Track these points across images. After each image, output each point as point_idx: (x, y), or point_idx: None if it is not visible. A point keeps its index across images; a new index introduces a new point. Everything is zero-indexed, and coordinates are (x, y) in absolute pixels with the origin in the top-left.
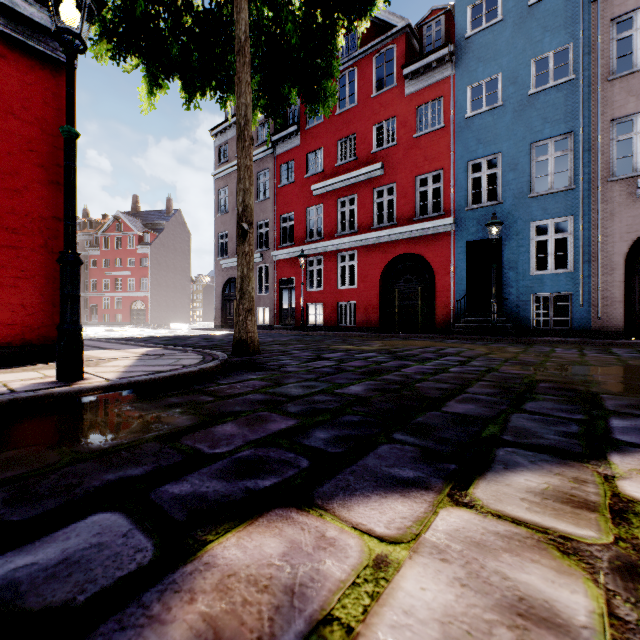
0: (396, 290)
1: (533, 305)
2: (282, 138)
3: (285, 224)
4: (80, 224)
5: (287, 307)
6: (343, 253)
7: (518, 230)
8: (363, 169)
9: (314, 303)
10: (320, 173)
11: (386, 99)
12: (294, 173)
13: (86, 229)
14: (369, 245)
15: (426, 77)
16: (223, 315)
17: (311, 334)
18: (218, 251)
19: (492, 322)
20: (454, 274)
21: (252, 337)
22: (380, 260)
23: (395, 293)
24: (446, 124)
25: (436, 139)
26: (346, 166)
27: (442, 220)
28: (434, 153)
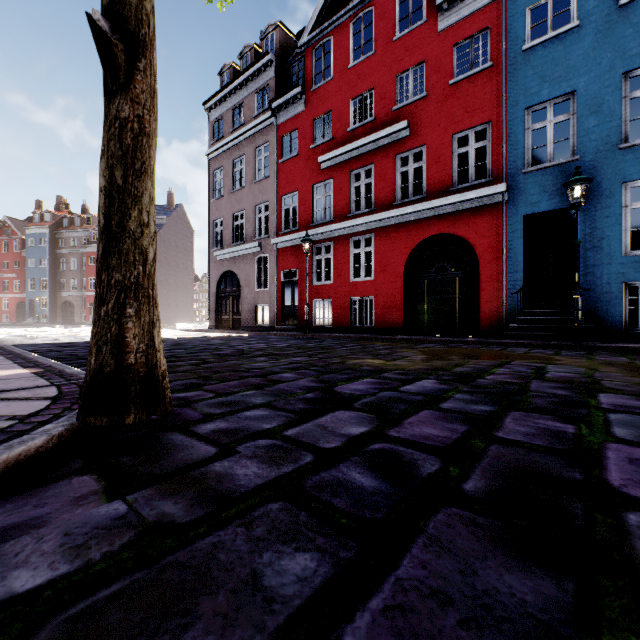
0: (425, 281)
1: (626, 298)
2: (284, 104)
3: (287, 206)
4: (78, 220)
5: (290, 304)
6: (357, 237)
7: (603, 195)
8: (383, 131)
9: (322, 299)
10: (329, 141)
11: (412, 40)
12: (298, 144)
13: (84, 225)
14: (390, 226)
15: (467, 4)
16: (218, 314)
17: (318, 337)
18: (212, 241)
19: (575, 322)
20: (506, 259)
21: (138, 365)
22: (404, 244)
23: (424, 285)
24: (495, 62)
25: (481, 83)
26: (361, 130)
27: (490, 188)
28: (478, 102)
